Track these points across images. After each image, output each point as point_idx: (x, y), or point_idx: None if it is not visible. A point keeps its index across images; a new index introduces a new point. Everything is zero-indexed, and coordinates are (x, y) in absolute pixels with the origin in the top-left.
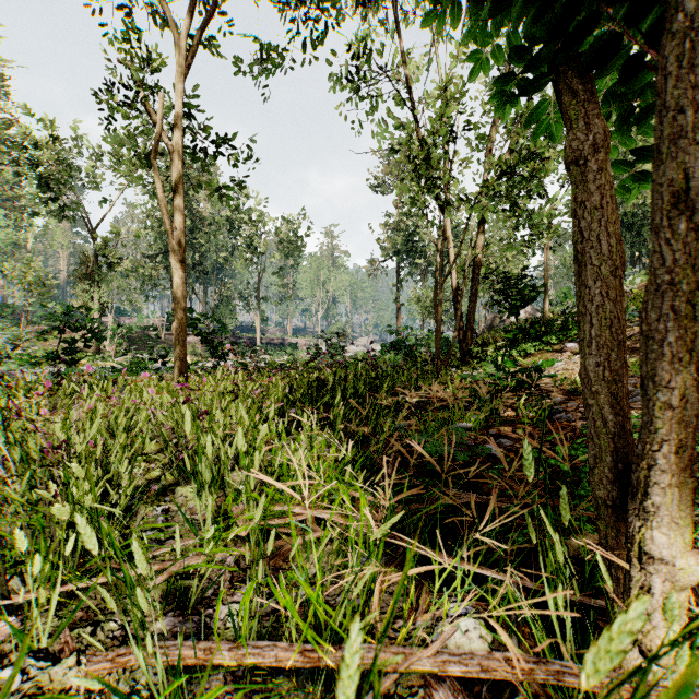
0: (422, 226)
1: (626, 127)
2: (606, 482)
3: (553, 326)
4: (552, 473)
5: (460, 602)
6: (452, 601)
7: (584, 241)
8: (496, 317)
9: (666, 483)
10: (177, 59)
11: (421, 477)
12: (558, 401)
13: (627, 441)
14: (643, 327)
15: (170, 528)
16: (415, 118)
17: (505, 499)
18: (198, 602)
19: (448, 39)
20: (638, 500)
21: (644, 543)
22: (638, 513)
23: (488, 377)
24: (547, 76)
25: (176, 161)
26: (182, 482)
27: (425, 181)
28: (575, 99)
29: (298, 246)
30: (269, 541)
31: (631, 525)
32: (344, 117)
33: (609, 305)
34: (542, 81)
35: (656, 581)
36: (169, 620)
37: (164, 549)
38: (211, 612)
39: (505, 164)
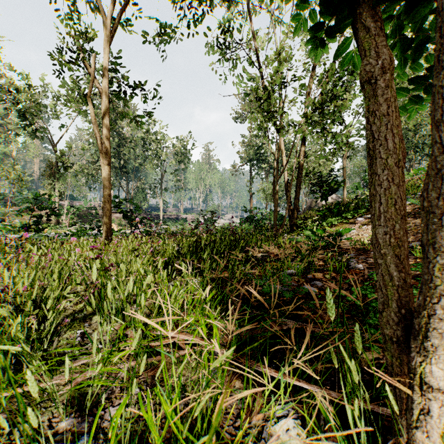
0: (266, 143)
1: (403, 62)
2: (392, 323)
3: (349, 206)
4: (349, 306)
5: (283, 405)
6: (278, 404)
7: (375, 141)
8: (313, 201)
9: (443, 329)
10: (105, 32)
11: (259, 309)
12: (353, 256)
13: (408, 292)
14: (424, 203)
15: (84, 346)
16: (261, 73)
17: (317, 325)
18: (94, 405)
19: (282, 23)
20: (419, 341)
21: (424, 375)
22: (419, 351)
23: (307, 240)
24: (347, 20)
25: (104, 98)
26: (98, 312)
27: (267, 113)
28: (367, 35)
29: (187, 156)
30: (141, 364)
31: (413, 360)
32: (215, 73)
33: (394, 188)
34: (343, 23)
35: (434, 406)
36: (70, 421)
37: (74, 364)
38: (102, 413)
39: (318, 102)
